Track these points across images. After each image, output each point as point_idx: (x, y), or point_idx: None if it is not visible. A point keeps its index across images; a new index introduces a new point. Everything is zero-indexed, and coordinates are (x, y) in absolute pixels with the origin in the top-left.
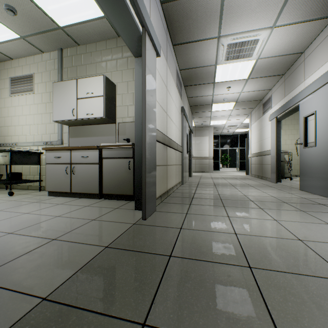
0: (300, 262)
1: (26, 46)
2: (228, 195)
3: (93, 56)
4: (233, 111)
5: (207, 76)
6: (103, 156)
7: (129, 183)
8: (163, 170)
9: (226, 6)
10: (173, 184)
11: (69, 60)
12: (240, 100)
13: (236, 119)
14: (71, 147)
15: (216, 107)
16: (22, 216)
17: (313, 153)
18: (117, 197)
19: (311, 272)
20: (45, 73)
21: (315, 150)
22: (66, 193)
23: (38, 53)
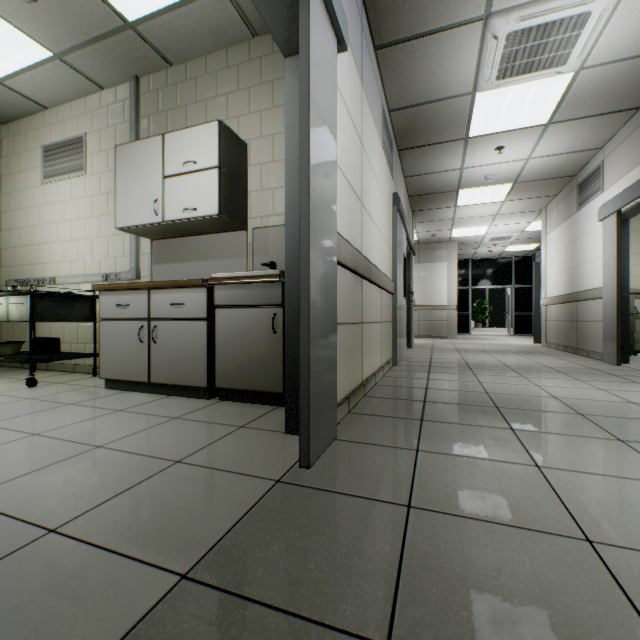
0: None
1: (68, 77)
2: (512, 394)
3: (200, 86)
4: (505, 205)
5: (451, 122)
6: (217, 301)
7: (274, 364)
8: (353, 336)
9: None
10: (376, 365)
11: (153, 100)
12: (523, 177)
13: (510, 222)
14: (149, 283)
15: (467, 198)
16: (23, 442)
17: None
18: (247, 395)
19: None
20: (106, 130)
21: None
22: (140, 385)
23: (93, 90)
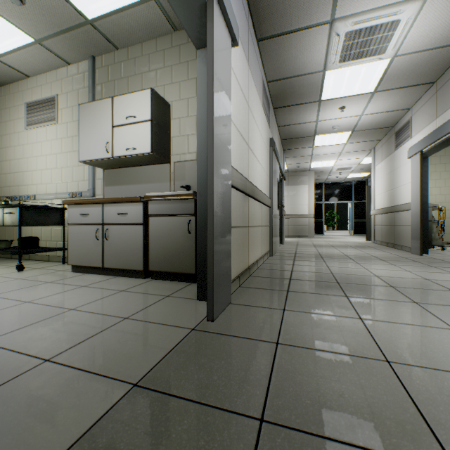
0: None
1: (44, 56)
2: (348, 274)
3: (137, 64)
4: (346, 146)
5: (309, 90)
6: (150, 212)
7: (189, 254)
8: (242, 235)
9: None
10: (258, 255)
11: (104, 73)
12: (358, 127)
13: (350, 158)
14: (103, 199)
15: (321, 141)
16: (19, 306)
17: None
18: (171, 276)
19: None
20: (71, 93)
21: None
22: (96, 269)
23: (62, 65)
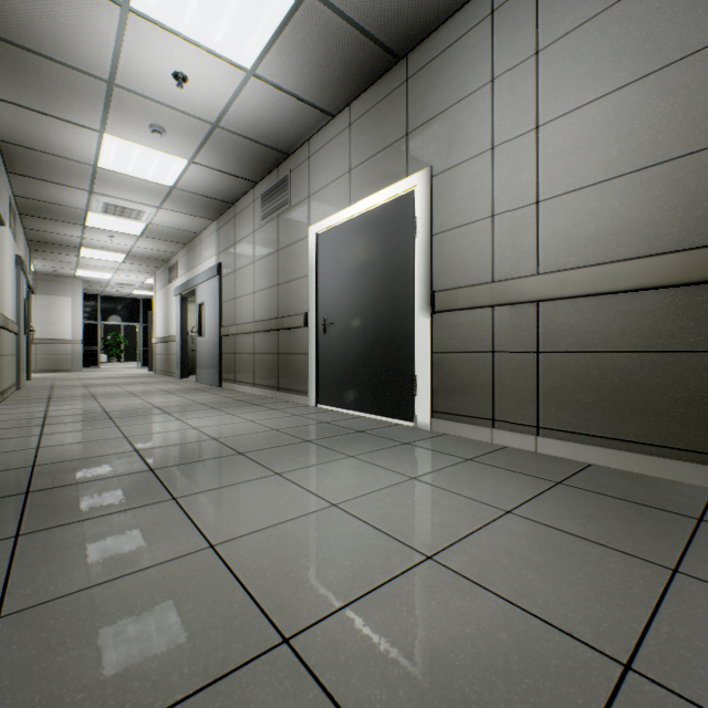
0: (140, 408)
1: None
2: (106, 392)
3: None
4: (125, 264)
5: (72, 216)
6: None
7: None
8: None
9: (101, 177)
10: (8, 385)
11: None
12: (134, 254)
13: (132, 275)
14: None
15: (90, 254)
16: None
17: (204, 343)
18: None
19: (141, 409)
20: None
21: (205, 340)
22: None
23: None
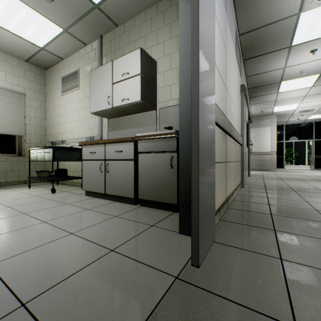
0: None
1: (70, 41)
2: None
3: (131, 34)
4: (312, 89)
5: (280, 36)
6: (139, 149)
7: (171, 187)
8: (221, 170)
9: None
10: (233, 188)
11: (108, 46)
12: None
13: (314, 100)
14: (104, 140)
15: (286, 86)
16: (37, 226)
17: None
18: (156, 204)
19: None
20: (87, 66)
21: None
22: (101, 194)
23: (82, 46)
